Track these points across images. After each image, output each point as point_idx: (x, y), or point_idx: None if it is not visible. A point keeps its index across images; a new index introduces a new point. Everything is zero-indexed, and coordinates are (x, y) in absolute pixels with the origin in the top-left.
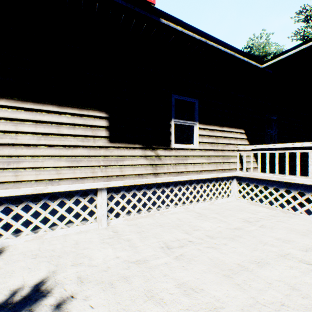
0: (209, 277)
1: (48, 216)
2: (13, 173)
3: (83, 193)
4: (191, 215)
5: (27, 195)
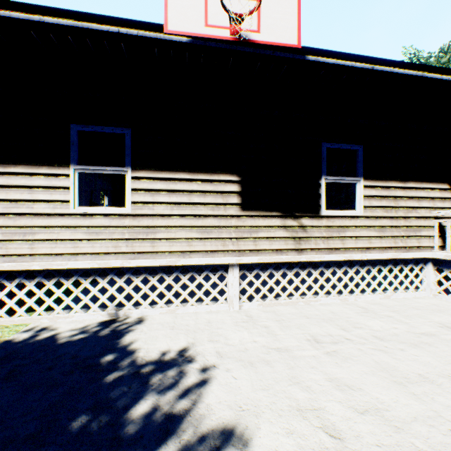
0: (372, 379)
1: (179, 290)
2: (150, 243)
3: (212, 268)
4: (351, 309)
5: (161, 267)
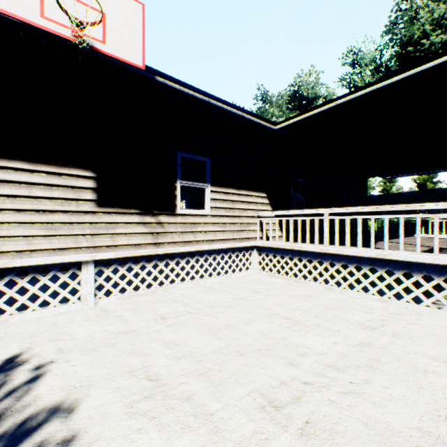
0: (196, 335)
1: (15, 296)
2: None
3: (62, 267)
4: (200, 290)
5: None
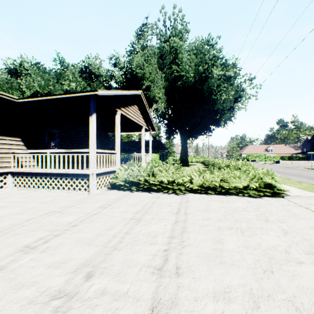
0: None
1: None
2: None
3: None
4: None
5: None
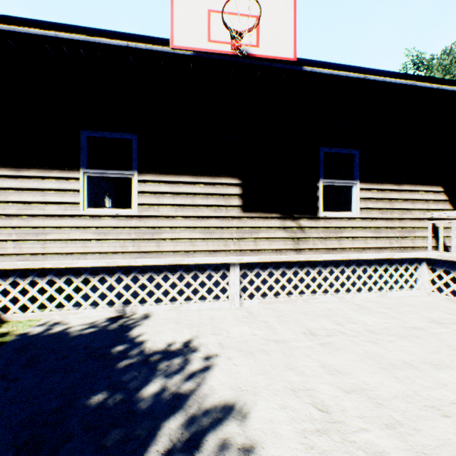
0: (361, 365)
1: (183, 288)
2: (156, 243)
3: (215, 267)
4: (347, 307)
5: (166, 266)
